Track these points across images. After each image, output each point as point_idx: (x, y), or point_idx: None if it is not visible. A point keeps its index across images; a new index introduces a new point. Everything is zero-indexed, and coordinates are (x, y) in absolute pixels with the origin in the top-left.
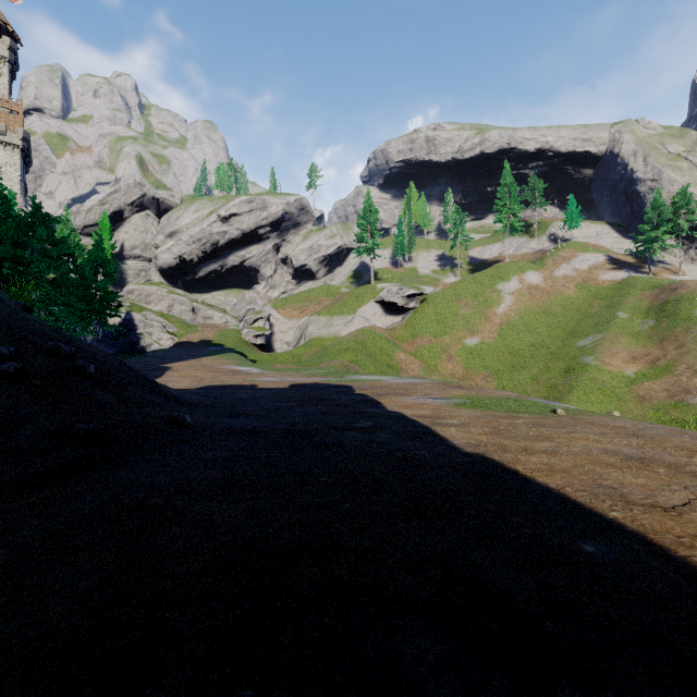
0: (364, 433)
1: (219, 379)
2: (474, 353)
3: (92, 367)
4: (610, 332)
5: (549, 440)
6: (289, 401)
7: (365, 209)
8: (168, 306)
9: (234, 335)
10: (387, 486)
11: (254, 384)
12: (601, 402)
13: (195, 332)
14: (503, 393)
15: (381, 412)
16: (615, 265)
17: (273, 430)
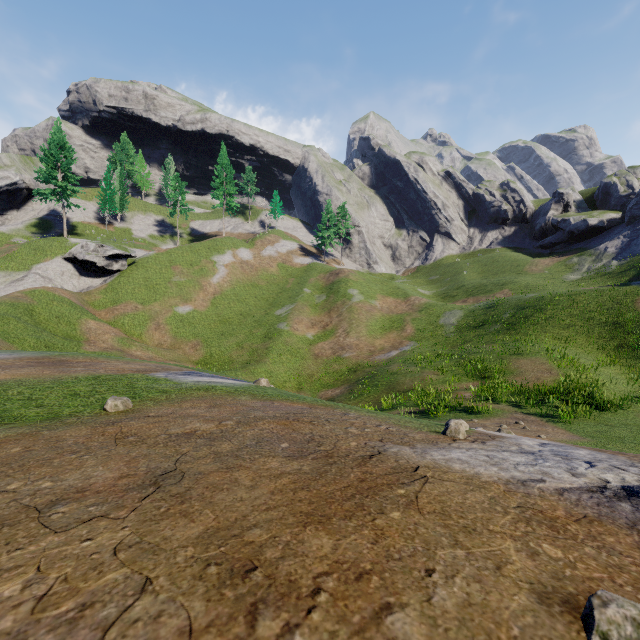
0: None
1: None
2: (185, 321)
3: None
4: (299, 304)
5: None
6: None
7: (53, 142)
8: None
9: None
10: None
11: None
12: (290, 361)
13: None
14: (125, 367)
15: None
16: (305, 252)
17: None
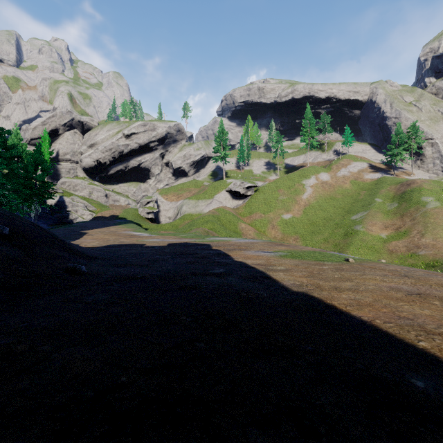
0: (217, 278)
1: (119, 240)
2: (288, 224)
3: (6, 229)
4: (371, 211)
5: (350, 280)
6: (165, 254)
7: (219, 132)
8: (89, 193)
9: (133, 212)
10: (235, 323)
11: (143, 244)
12: (367, 254)
13: (107, 210)
14: (310, 248)
15: (230, 261)
16: (374, 169)
17: (150, 276)
